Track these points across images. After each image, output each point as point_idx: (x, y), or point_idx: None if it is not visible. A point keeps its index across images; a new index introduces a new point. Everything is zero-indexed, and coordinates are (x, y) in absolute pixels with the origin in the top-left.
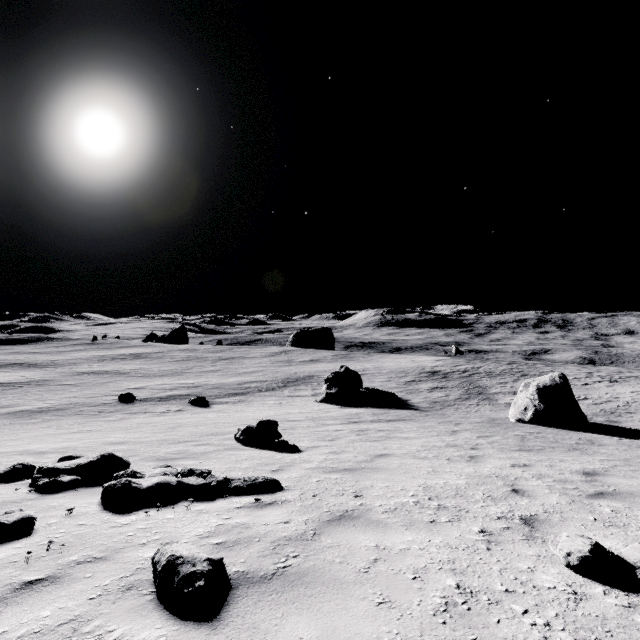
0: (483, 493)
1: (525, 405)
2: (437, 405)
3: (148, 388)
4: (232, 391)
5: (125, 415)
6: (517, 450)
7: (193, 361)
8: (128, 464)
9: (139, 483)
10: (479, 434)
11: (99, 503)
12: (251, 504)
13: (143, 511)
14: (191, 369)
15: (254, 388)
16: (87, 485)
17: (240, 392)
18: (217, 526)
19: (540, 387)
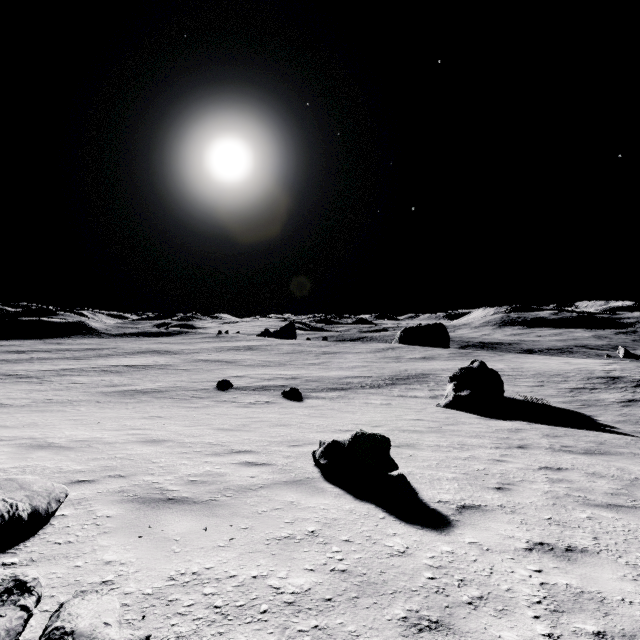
0: None
1: None
2: None
3: (248, 377)
4: (331, 385)
5: (211, 403)
6: None
7: (297, 354)
8: (22, 521)
9: None
10: None
11: None
12: None
13: None
14: (293, 361)
15: (356, 384)
16: None
17: (340, 387)
18: None
19: None
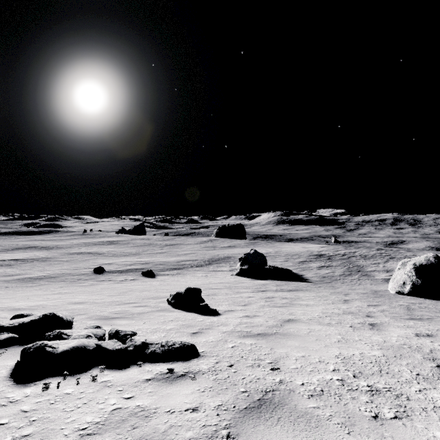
0: (409, 369)
1: (403, 280)
2: (326, 279)
3: (115, 264)
4: (172, 267)
5: (95, 282)
6: (409, 319)
7: (148, 246)
8: (69, 323)
9: (55, 346)
10: (368, 303)
11: (13, 366)
12: (162, 375)
13: (42, 382)
14: (146, 251)
15: (188, 265)
16: (23, 343)
17: (178, 267)
18: (112, 412)
19: (417, 265)
